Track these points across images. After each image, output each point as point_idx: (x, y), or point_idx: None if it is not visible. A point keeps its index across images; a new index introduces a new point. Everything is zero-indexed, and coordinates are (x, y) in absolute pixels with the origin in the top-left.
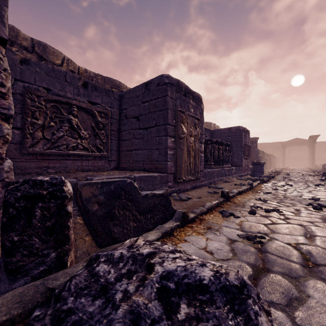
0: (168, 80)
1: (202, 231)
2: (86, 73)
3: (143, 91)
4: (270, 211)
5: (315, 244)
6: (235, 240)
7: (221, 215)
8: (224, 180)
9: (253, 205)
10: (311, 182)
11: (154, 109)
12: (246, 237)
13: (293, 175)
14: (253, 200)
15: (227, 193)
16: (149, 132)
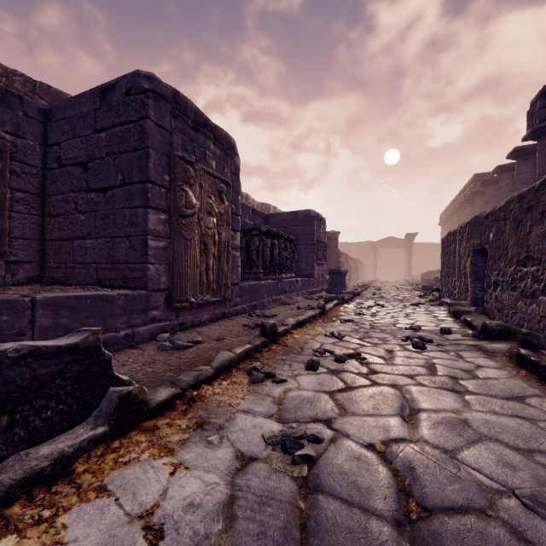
0: (150, 84)
1: (178, 438)
2: None
3: (98, 106)
4: (344, 360)
5: (420, 437)
6: (253, 457)
7: (248, 380)
8: (281, 300)
9: (320, 348)
10: (408, 300)
11: (119, 146)
12: (281, 441)
13: (385, 291)
14: (322, 337)
15: (273, 328)
16: (109, 197)
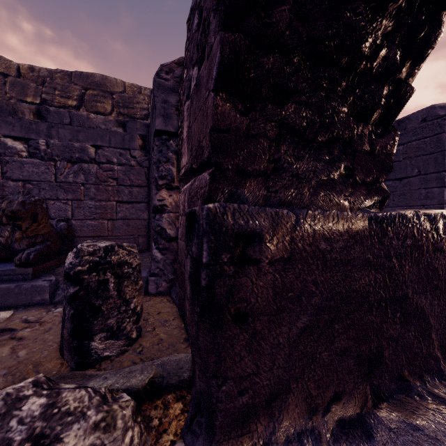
0: (444, 111)
1: None
2: None
3: None
4: None
5: None
6: None
7: None
8: None
9: None
10: None
11: (415, 153)
12: None
13: None
14: None
15: None
16: (406, 183)
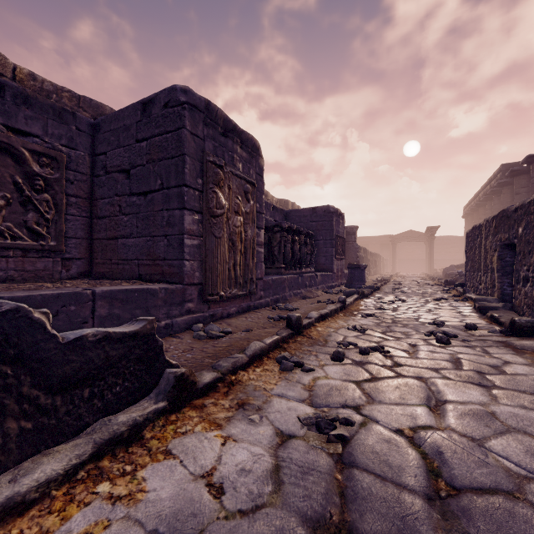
0: (186, 97)
1: (223, 416)
2: (33, 80)
3: (139, 119)
4: (369, 352)
5: (447, 426)
6: (291, 435)
7: (279, 368)
8: (302, 294)
9: (343, 340)
10: (430, 295)
11: (158, 154)
12: (315, 422)
13: (406, 285)
14: (344, 330)
15: (298, 320)
16: (149, 200)
